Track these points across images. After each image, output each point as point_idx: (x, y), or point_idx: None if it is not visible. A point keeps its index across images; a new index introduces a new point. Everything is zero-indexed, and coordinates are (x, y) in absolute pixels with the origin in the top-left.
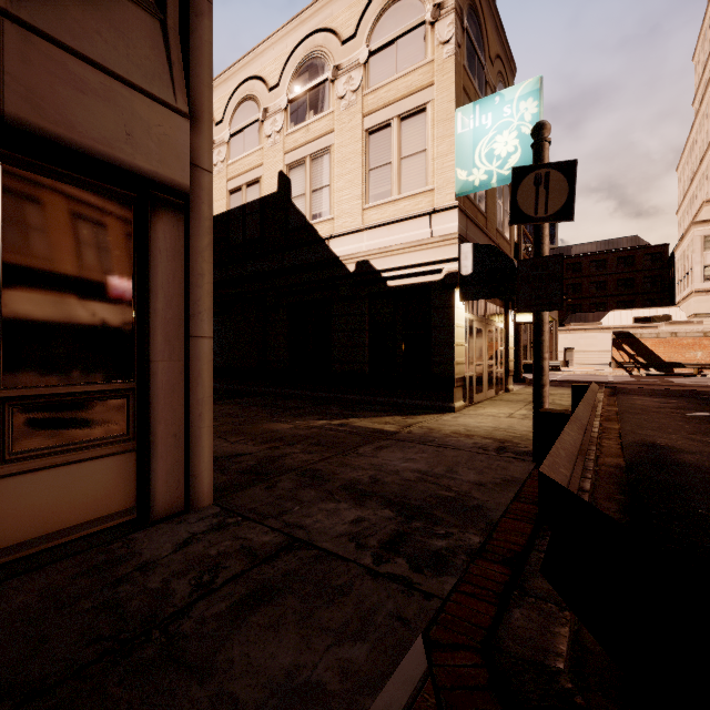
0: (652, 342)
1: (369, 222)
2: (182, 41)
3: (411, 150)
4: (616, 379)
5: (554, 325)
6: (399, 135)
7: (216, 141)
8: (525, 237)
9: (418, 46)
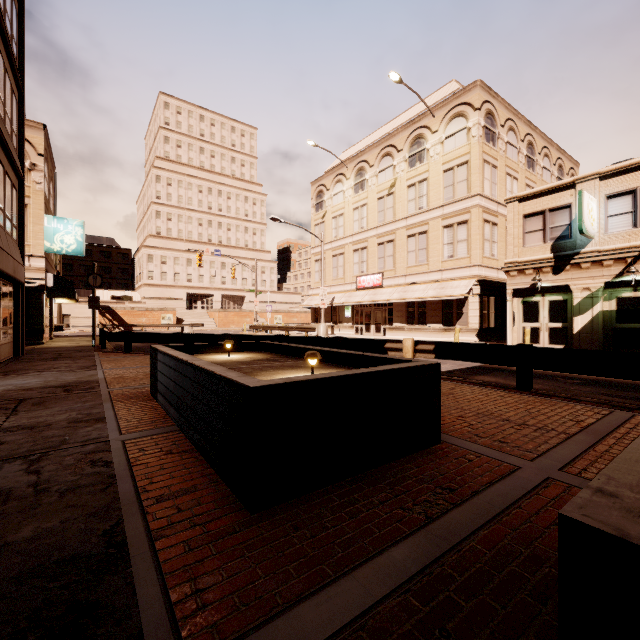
0: (122, 312)
1: None
2: (20, 247)
3: None
4: None
5: None
6: None
7: None
8: None
9: None
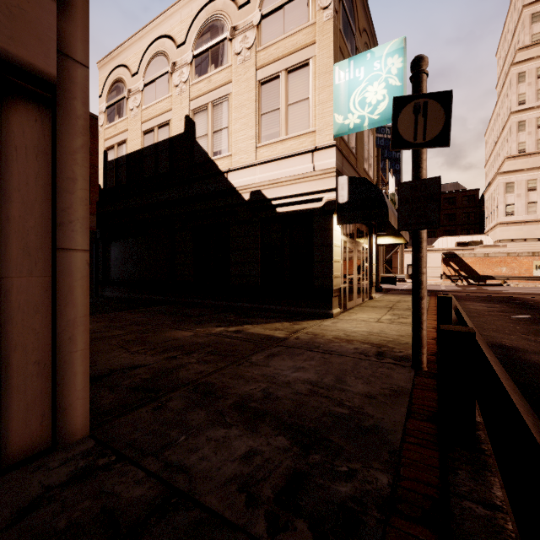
0: (471, 260)
1: (261, 158)
2: None
3: (296, 98)
4: (447, 288)
5: (400, 247)
6: (287, 86)
7: (132, 89)
8: None
9: (302, 10)
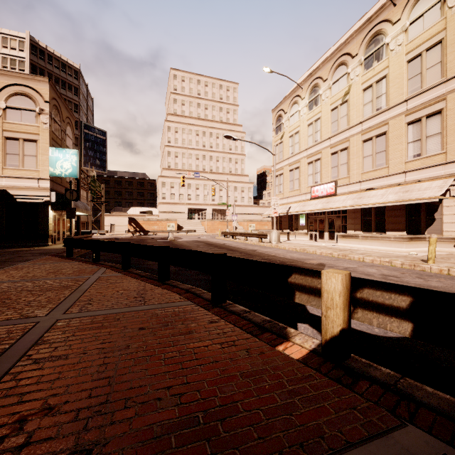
0: (142, 222)
1: (7, 174)
2: None
3: (29, 153)
4: (123, 237)
5: (102, 213)
6: (23, 146)
7: None
8: (90, 165)
9: (33, 118)
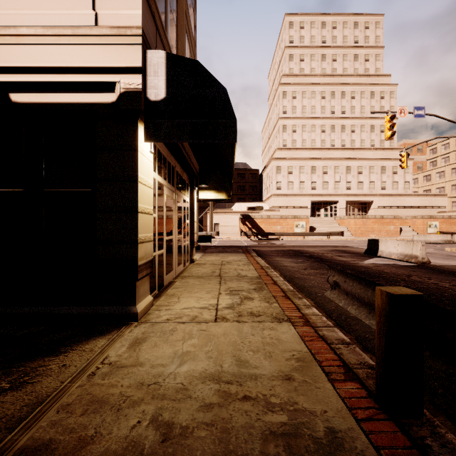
0: (259, 220)
1: None
2: None
3: None
4: (248, 243)
5: (211, 208)
6: None
7: None
8: None
9: None
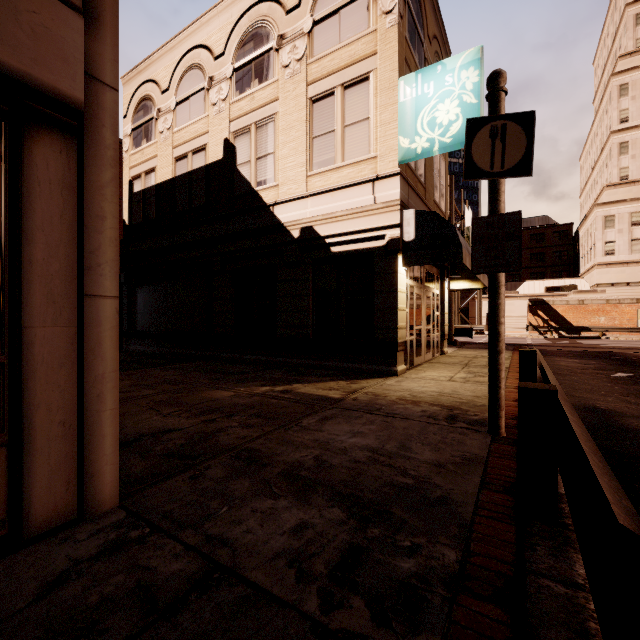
0: (563, 308)
1: (313, 189)
2: None
3: (354, 118)
4: (534, 342)
5: (478, 293)
6: (343, 104)
7: (163, 109)
8: None
9: (362, 15)
